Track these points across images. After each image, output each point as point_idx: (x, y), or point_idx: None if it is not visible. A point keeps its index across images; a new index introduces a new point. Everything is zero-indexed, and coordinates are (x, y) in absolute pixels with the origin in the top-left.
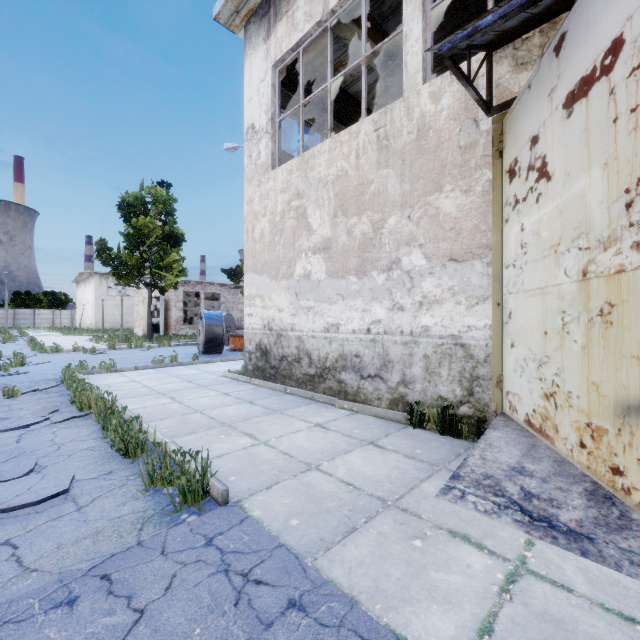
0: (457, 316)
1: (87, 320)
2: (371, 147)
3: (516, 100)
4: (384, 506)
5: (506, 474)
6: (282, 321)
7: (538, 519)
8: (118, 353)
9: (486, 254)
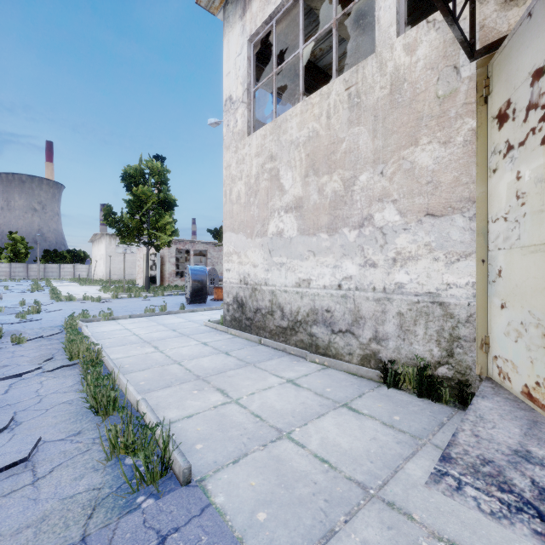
0: (435, 273)
1: (100, 273)
2: (342, 106)
3: (509, 36)
4: (366, 497)
5: (508, 460)
6: (256, 276)
7: None
8: (119, 302)
9: (468, 208)
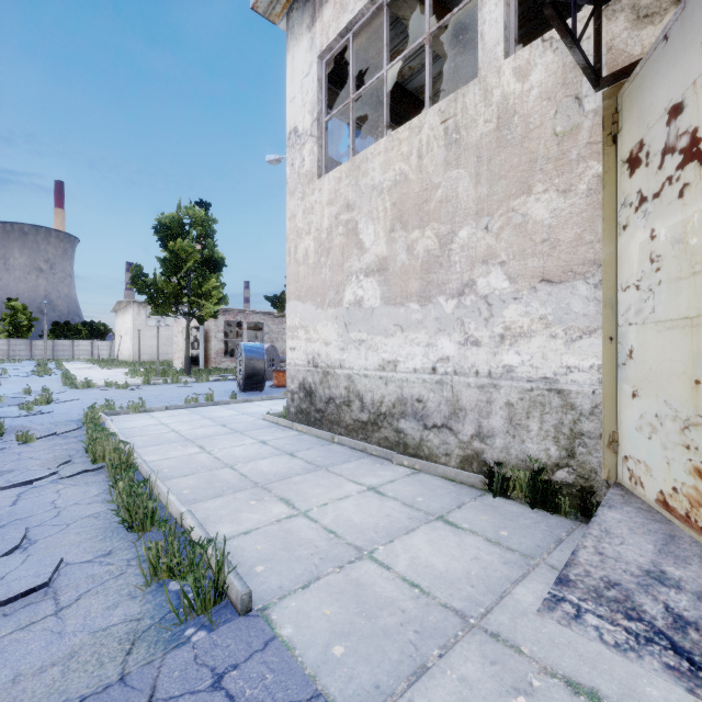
0: (552, 353)
1: (125, 352)
2: (437, 143)
3: (641, 62)
4: (465, 627)
5: (638, 582)
6: (329, 356)
7: None
8: (152, 389)
9: (593, 272)
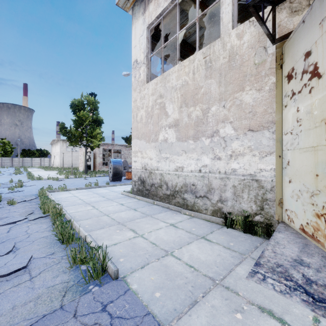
0: (253, 163)
1: (56, 163)
2: (201, 67)
3: (293, 32)
4: (214, 284)
5: (291, 264)
6: (152, 165)
7: (319, 300)
8: (69, 180)
9: (272, 126)
